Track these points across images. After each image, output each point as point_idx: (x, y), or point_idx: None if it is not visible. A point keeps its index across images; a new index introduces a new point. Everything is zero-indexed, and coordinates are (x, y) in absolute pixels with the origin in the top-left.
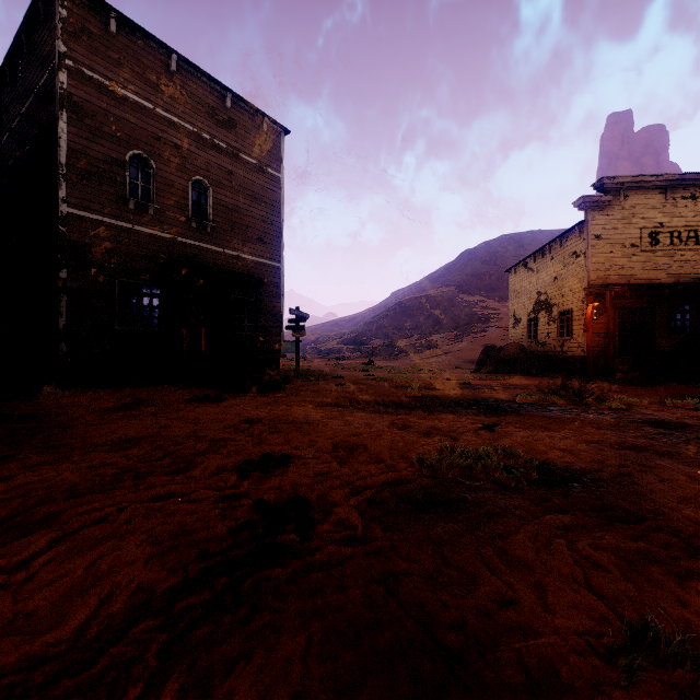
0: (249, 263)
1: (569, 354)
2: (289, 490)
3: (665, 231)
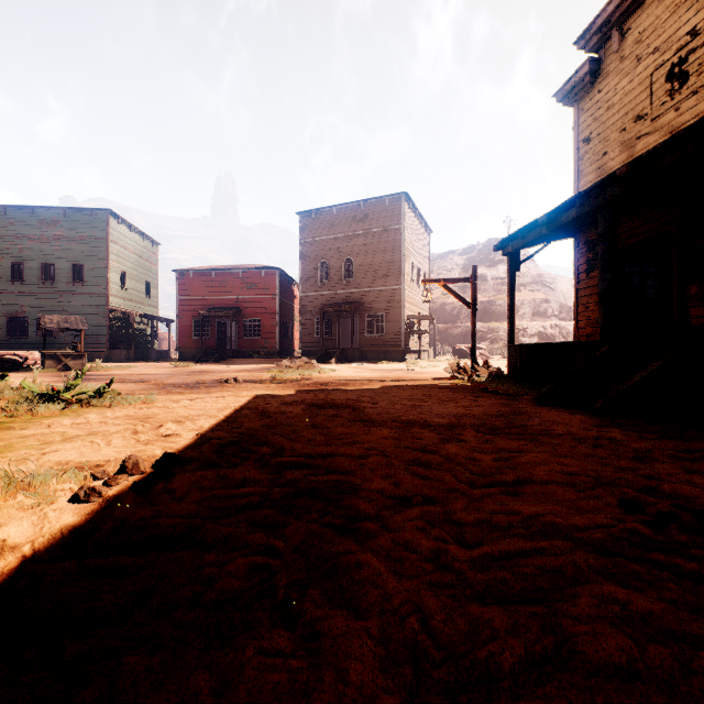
0: (377, 292)
1: None
2: None
3: (702, 40)
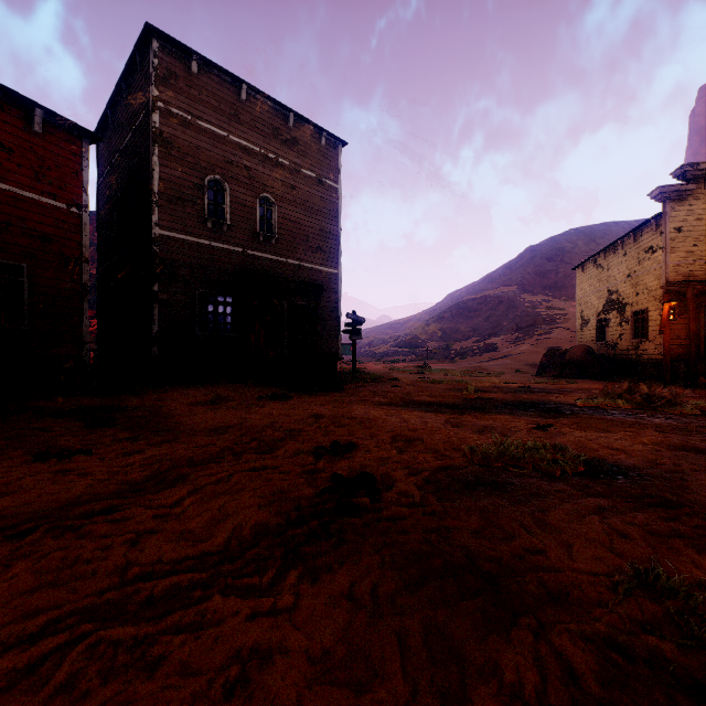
0: (310, 271)
1: (644, 358)
2: (357, 469)
3: None
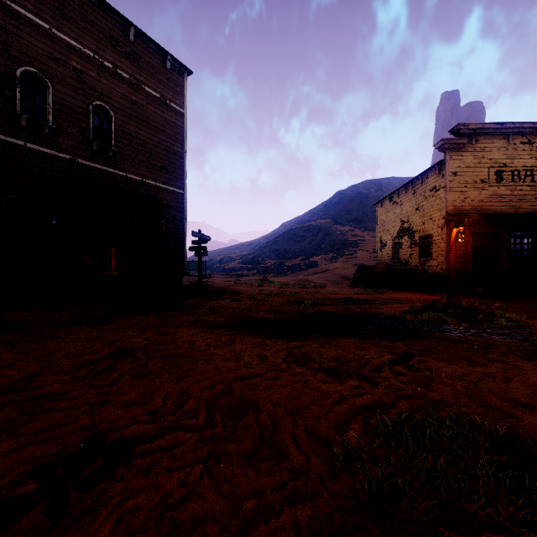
0: (153, 188)
1: (429, 272)
2: None
3: (508, 170)
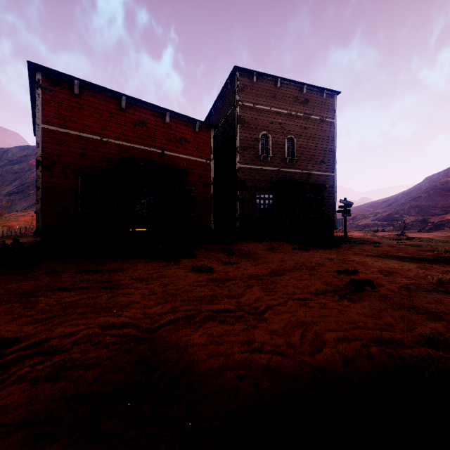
0: (315, 175)
1: None
2: (361, 279)
3: None
